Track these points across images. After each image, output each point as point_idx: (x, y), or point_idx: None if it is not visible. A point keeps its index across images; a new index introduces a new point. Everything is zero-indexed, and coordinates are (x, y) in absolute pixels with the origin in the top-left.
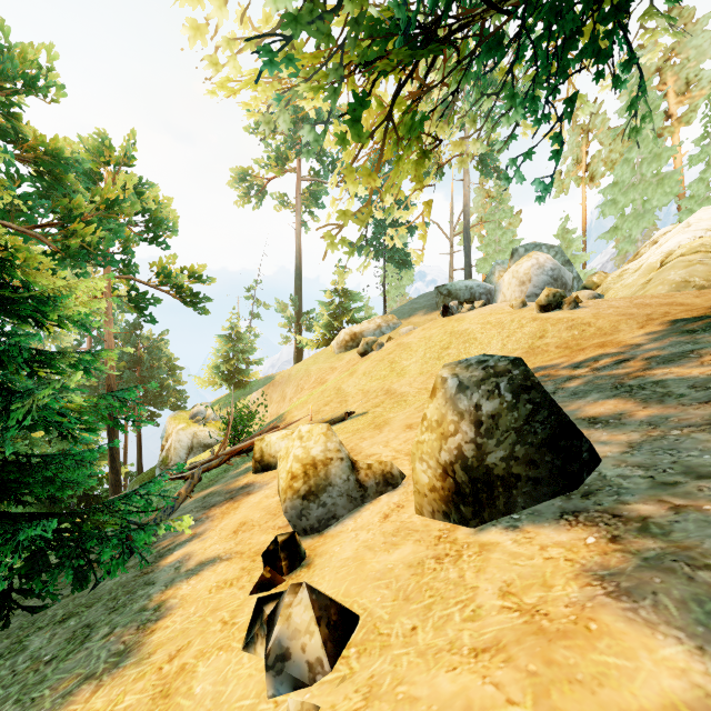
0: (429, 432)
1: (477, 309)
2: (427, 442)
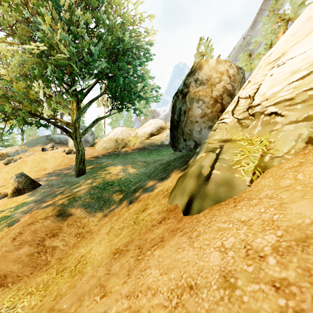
0: (11, 184)
1: (54, 150)
2: (11, 186)
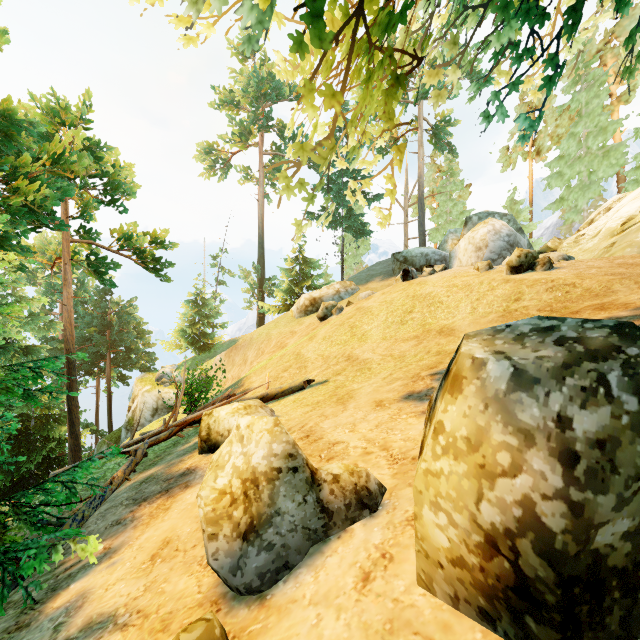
0: (450, 458)
1: (437, 273)
2: (447, 476)
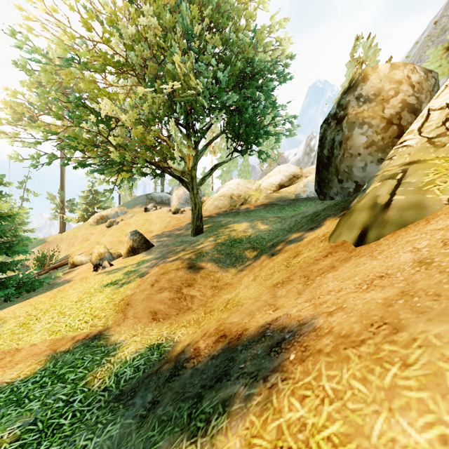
0: (126, 243)
1: (157, 210)
2: (126, 245)
